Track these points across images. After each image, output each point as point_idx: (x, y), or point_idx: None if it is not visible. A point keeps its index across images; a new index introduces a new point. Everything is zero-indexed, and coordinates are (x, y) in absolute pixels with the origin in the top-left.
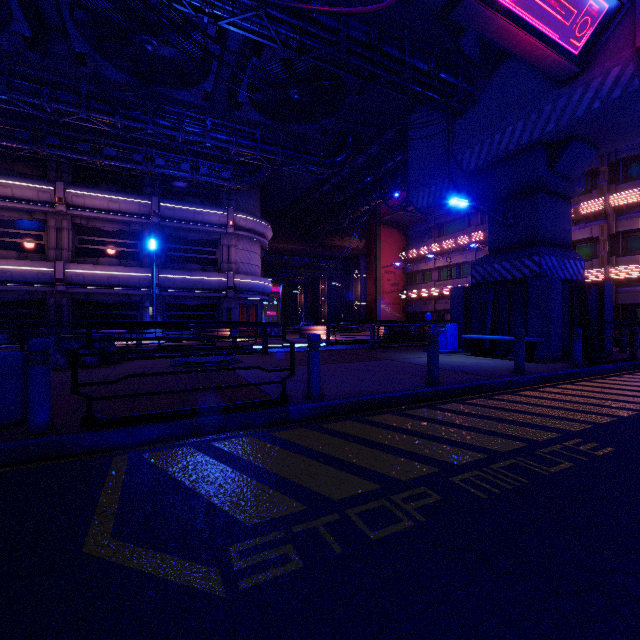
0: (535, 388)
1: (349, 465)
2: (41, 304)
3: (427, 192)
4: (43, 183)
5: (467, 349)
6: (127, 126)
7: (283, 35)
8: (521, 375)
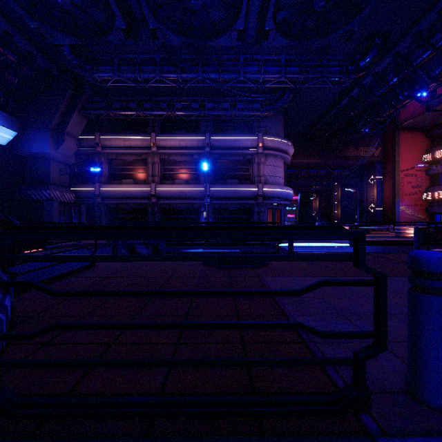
0: None
1: None
2: (145, 211)
3: None
4: (145, 135)
5: None
6: (185, 78)
7: None
8: None
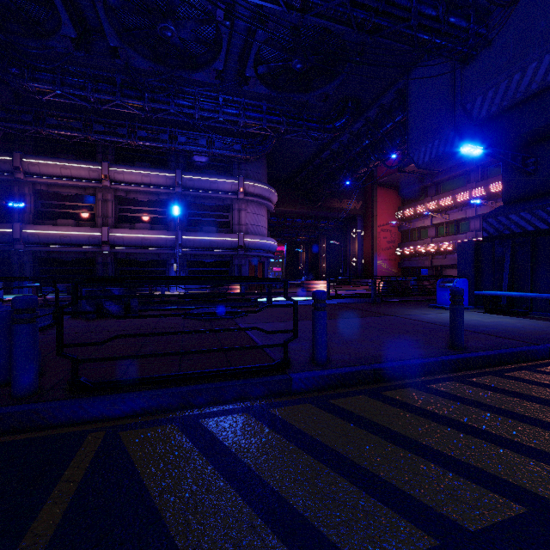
0: None
1: (376, 482)
2: (92, 262)
3: (429, 147)
4: (93, 164)
5: (478, 305)
6: (153, 108)
7: None
8: None
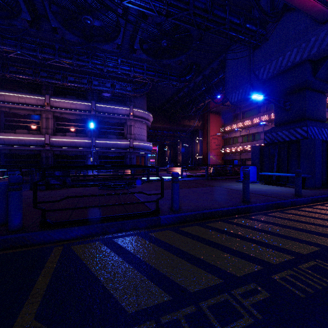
0: (310, 206)
1: (199, 261)
2: (39, 156)
3: (237, 93)
4: (39, 96)
5: (261, 180)
6: (78, 64)
7: (158, 7)
8: (300, 197)
